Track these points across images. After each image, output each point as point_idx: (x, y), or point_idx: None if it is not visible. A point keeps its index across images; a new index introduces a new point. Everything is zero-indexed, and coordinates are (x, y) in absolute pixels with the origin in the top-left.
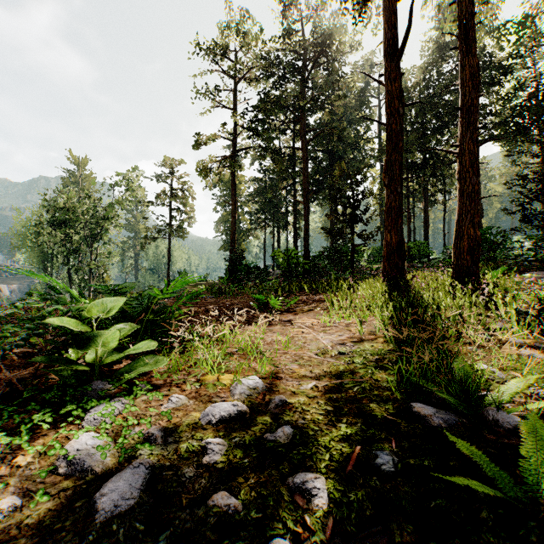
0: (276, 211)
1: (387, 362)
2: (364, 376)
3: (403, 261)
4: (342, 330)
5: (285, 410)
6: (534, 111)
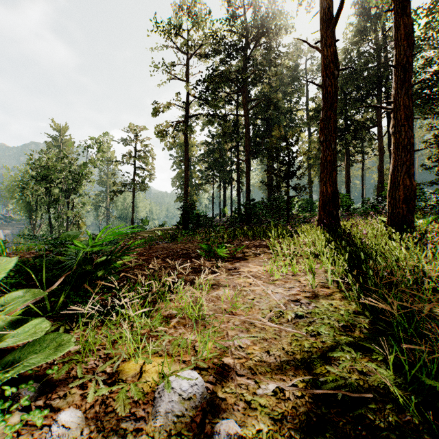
0: (222, 169)
1: (359, 333)
2: (344, 366)
3: (337, 210)
4: (290, 280)
5: None
6: None
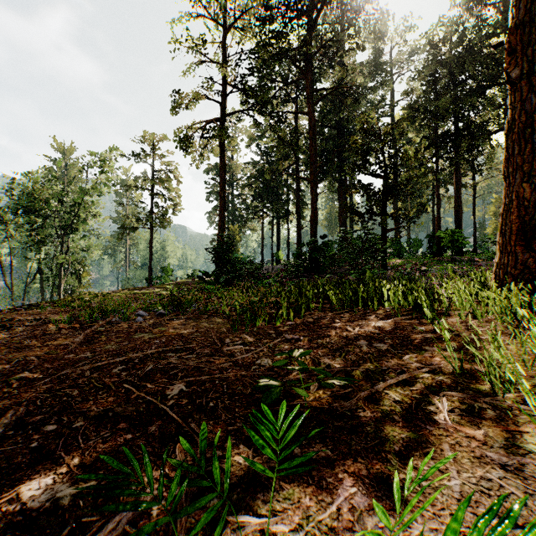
0: (276, 198)
1: None
2: None
3: None
4: None
5: None
6: None
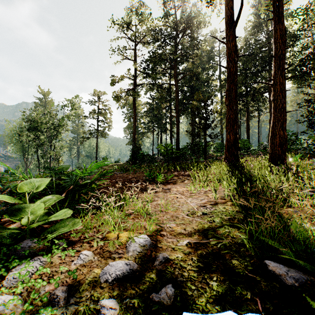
0: (160, 121)
1: (237, 221)
2: (223, 234)
3: (237, 151)
4: (202, 195)
5: (167, 267)
6: (313, 62)
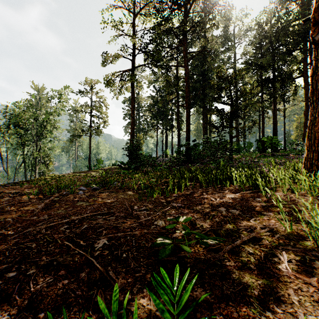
0: (165, 117)
1: None
2: None
3: None
4: None
5: None
6: None
